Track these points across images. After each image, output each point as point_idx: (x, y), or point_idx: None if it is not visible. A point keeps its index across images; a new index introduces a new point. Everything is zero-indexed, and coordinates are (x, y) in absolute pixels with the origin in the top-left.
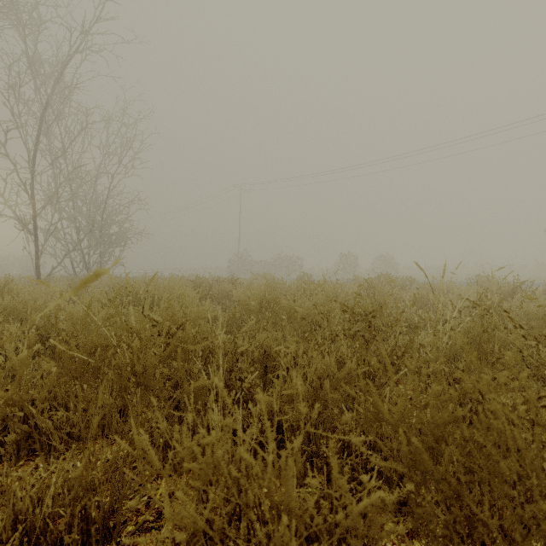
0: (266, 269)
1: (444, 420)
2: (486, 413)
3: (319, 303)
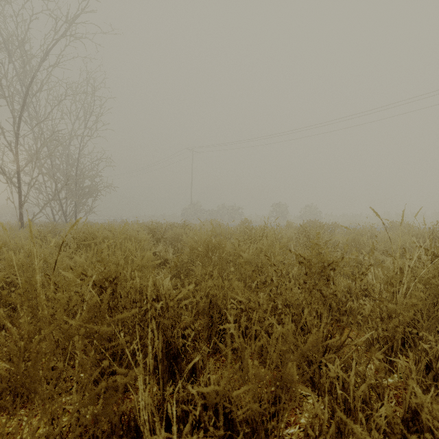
0: (213, 216)
1: None
2: None
3: (263, 248)
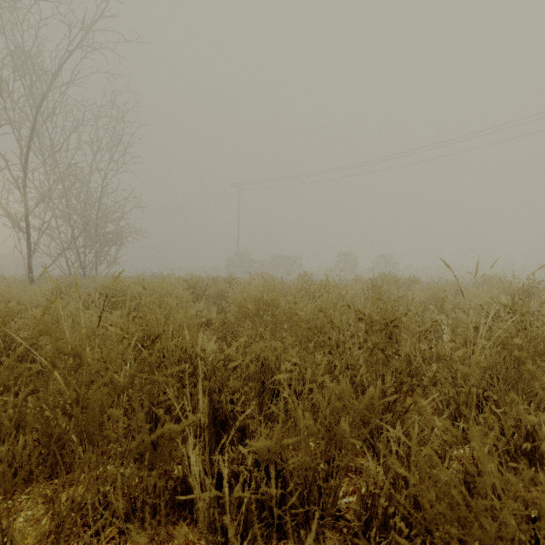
0: (265, 268)
1: None
2: None
3: (323, 306)
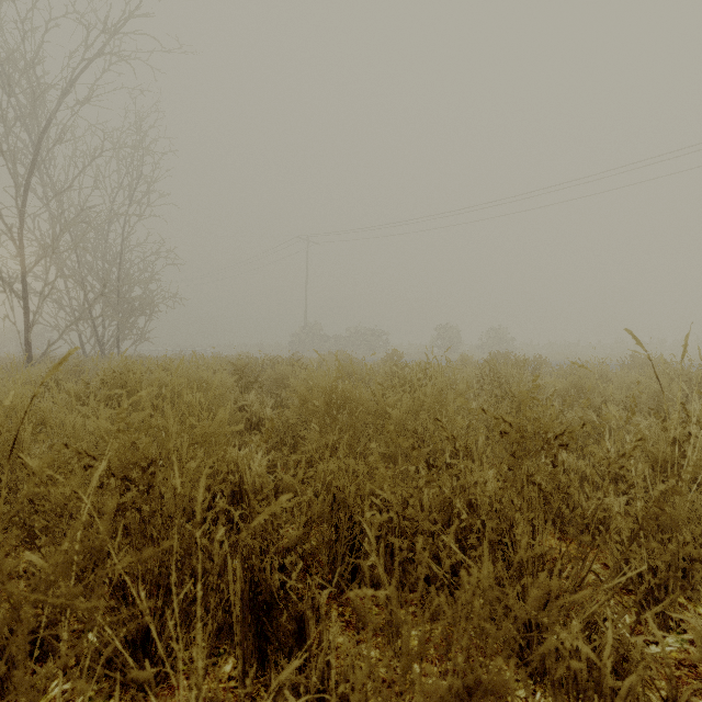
0: (341, 345)
1: None
2: None
3: (427, 401)
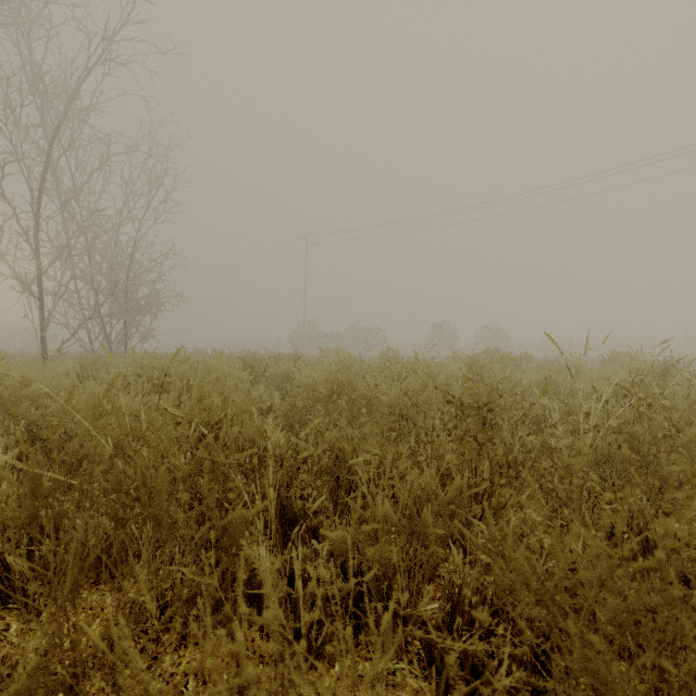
0: (339, 343)
1: (643, 603)
2: (689, 573)
3: (410, 389)
